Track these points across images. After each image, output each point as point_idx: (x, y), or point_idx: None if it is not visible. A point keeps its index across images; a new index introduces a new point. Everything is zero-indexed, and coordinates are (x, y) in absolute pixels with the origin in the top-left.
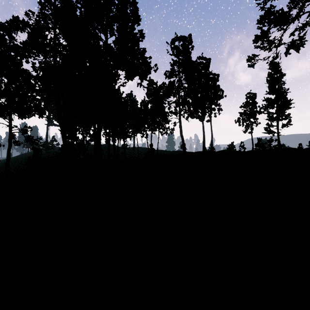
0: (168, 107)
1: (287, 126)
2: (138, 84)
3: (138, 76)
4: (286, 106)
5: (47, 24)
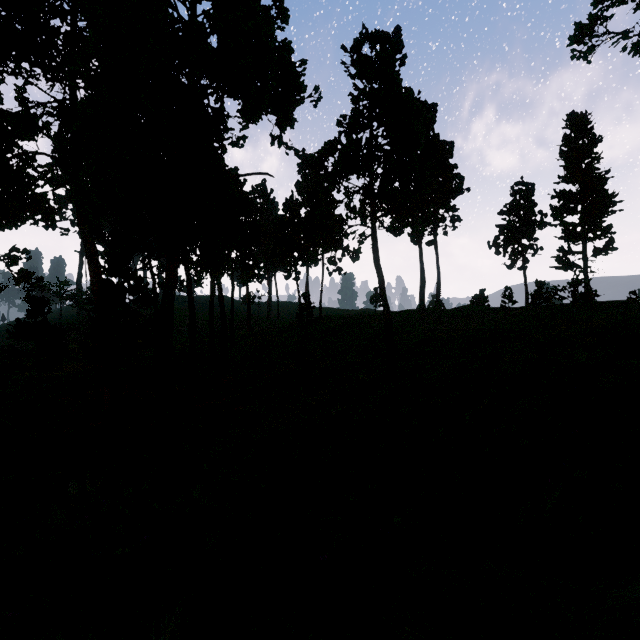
0: (346, 203)
1: (605, 252)
2: (274, 139)
3: (273, 109)
4: (604, 208)
5: (57, 1)
